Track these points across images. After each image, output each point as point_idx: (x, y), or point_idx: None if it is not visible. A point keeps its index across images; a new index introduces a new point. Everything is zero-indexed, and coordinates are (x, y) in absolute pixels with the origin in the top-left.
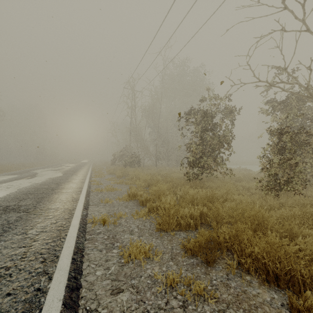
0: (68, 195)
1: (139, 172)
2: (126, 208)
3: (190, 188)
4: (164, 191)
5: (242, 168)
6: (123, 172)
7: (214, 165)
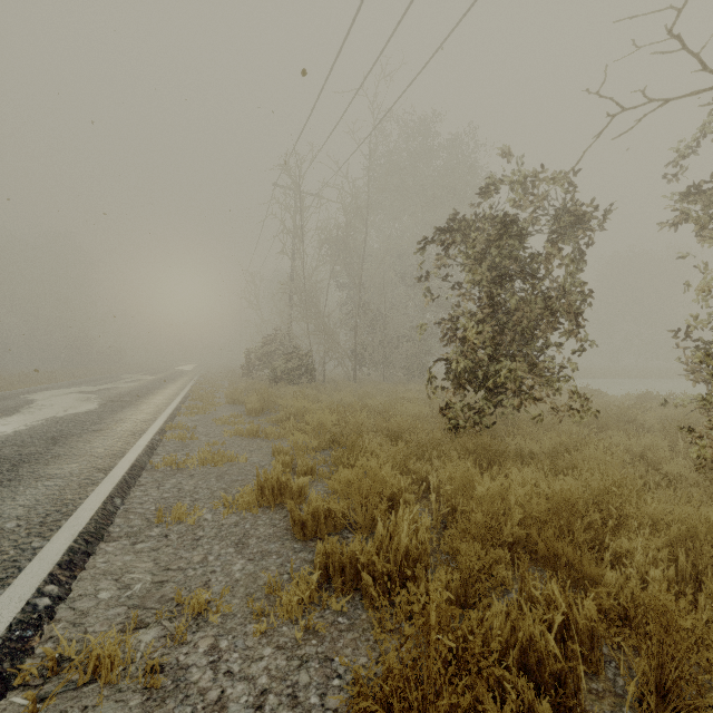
0: (47, 492)
1: (305, 402)
2: (241, 551)
3: (463, 456)
4: (383, 484)
5: (581, 388)
6: (266, 400)
7: (537, 382)
